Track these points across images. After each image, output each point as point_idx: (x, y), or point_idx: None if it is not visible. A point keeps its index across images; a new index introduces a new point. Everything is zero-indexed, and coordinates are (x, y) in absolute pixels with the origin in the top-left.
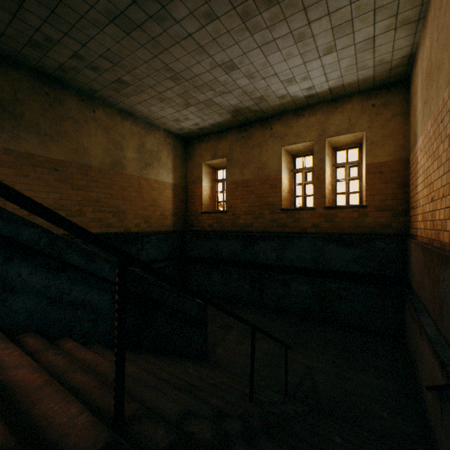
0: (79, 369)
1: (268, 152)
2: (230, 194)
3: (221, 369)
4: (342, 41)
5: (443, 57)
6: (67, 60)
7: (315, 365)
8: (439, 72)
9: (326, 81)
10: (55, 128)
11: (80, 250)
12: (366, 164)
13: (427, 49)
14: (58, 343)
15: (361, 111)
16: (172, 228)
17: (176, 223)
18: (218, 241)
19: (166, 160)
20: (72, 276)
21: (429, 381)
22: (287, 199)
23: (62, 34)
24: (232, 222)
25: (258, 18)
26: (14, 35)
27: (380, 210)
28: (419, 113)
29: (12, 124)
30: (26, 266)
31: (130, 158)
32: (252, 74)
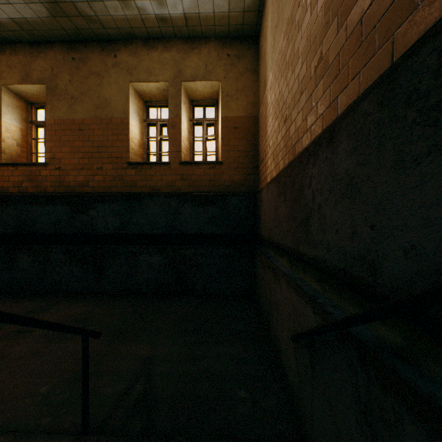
0: None
1: (111, 87)
2: (54, 138)
3: None
4: None
5: None
6: None
7: (158, 353)
8: None
9: None
10: None
11: None
12: (222, 117)
13: None
14: None
15: (217, 58)
16: None
17: None
18: (29, 206)
19: None
20: None
21: (290, 329)
22: (138, 153)
23: None
24: (56, 180)
25: None
26: None
27: (235, 167)
28: (269, 50)
29: None
30: None
31: None
32: None
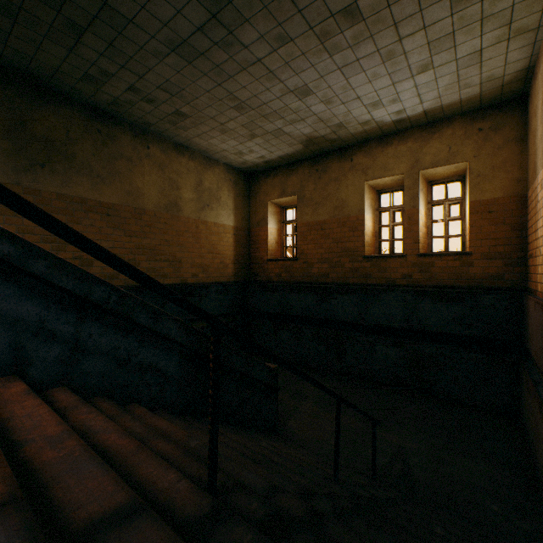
0: (159, 436)
1: (347, 189)
2: (302, 238)
3: (295, 444)
4: (440, 56)
5: None
6: (122, 93)
7: (407, 445)
8: None
9: (420, 102)
10: (108, 168)
11: (147, 309)
12: (471, 201)
13: None
14: (127, 408)
15: (464, 137)
16: (233, 278)
17: (238, 272)
18: (287, 294)
19: (226, 199)
20: (140, 337)
21: None
22: (370, 244)
23: (119, 67)
24: (304, 271)
25: (339, 37)
26: (68, 71)
27: (489, 258)
28: (539, 140)
29: (64, 167)
30: (97, 327)
31: (187, 199)
32: (329, 98)
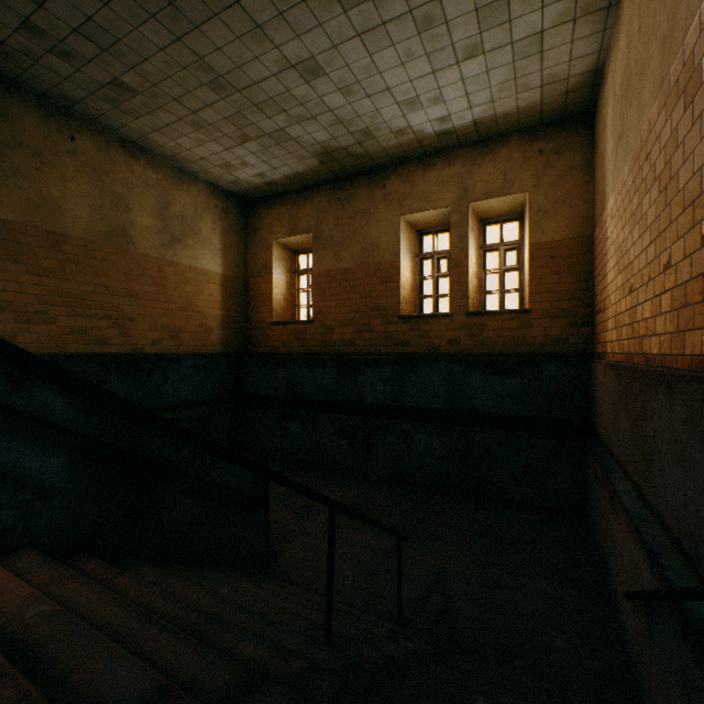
0: None
1: (379, 225)
2: (319, 292)
3: (289, 583)
4: (492, 35)
5: (649, 51)
6: (10, 33)
7: (450, 566)
8: (643, 79)
9: (469, 107)
10: None
11: None
12: (530, 244)
13: (623, 51)
14: None
15: (522, 160)
16: (221, 348)
17: (229, 340)
18: (298, 370)
19: (210, 234)
20: None
21: (629, 583)
22: (409, 301)
23: None
24: (321, 339)
25: None
26: None
27: (551, 317)
28: (609, 159)
29: None
30: None
31: (143, 226)
32: (349, 86)
